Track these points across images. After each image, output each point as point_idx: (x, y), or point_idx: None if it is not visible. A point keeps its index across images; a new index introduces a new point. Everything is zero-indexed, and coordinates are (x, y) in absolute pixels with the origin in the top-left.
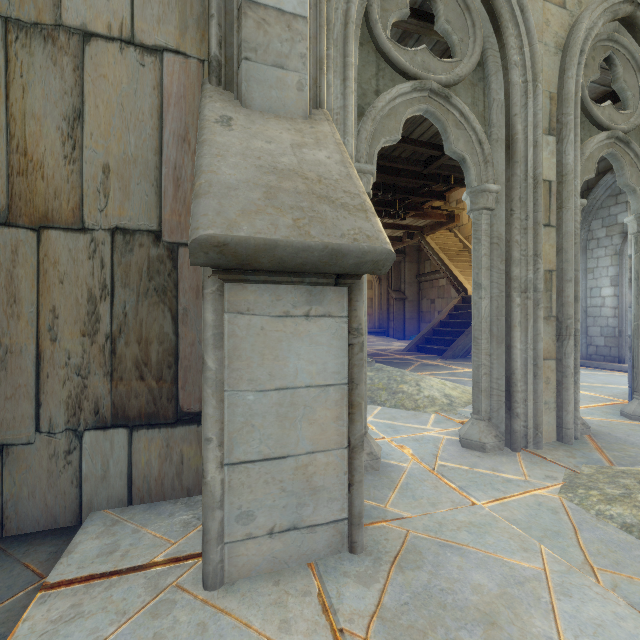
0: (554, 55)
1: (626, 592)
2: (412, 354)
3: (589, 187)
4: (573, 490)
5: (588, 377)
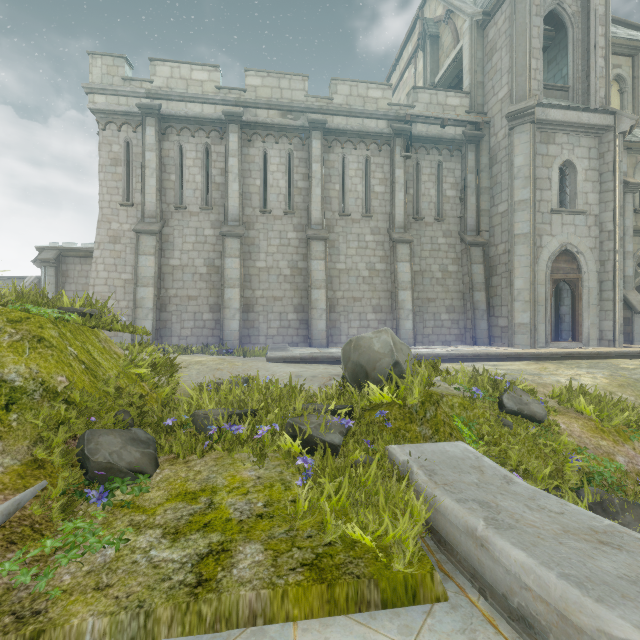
0: None
1: None
2: None
3: None
4: None
5: None
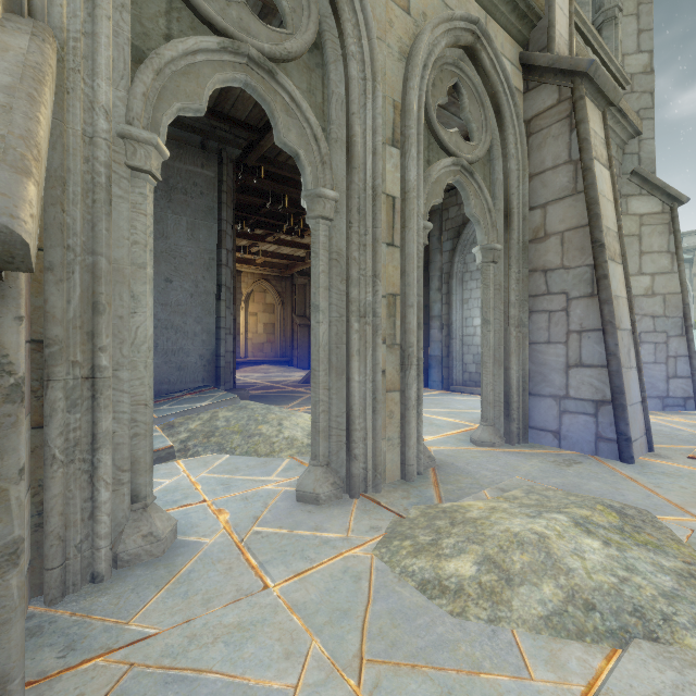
0: (398, 61)
1: (384, 693)
2: (307, 386)
3: (464, 222)
4: (389, 543)
5: (459, 403)
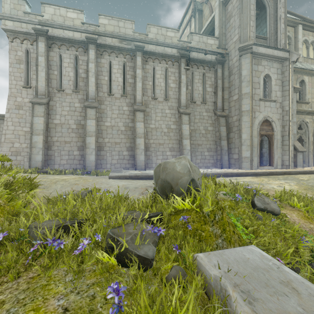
0: (313, 128)
1: None
2: None
3: None
4: None
5: None
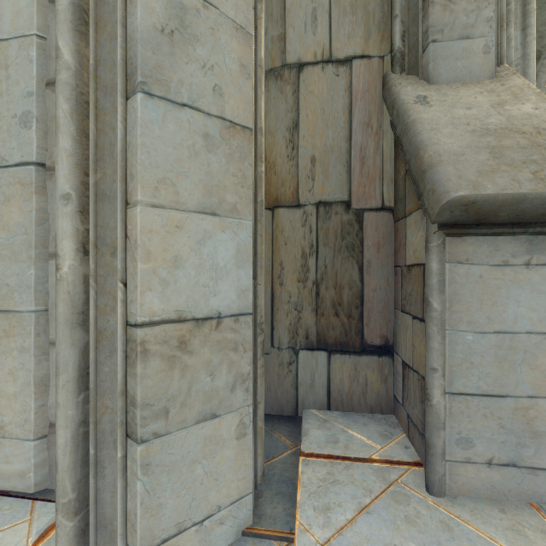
0: None
1: None
2: None
3: None
4: None
5: None
